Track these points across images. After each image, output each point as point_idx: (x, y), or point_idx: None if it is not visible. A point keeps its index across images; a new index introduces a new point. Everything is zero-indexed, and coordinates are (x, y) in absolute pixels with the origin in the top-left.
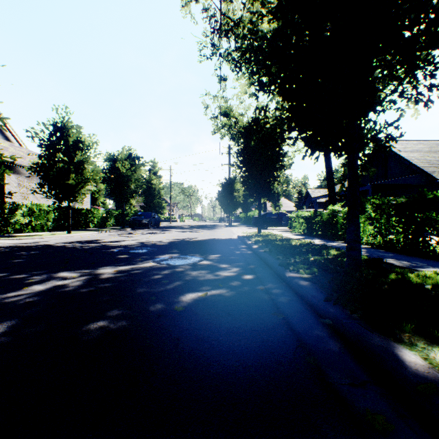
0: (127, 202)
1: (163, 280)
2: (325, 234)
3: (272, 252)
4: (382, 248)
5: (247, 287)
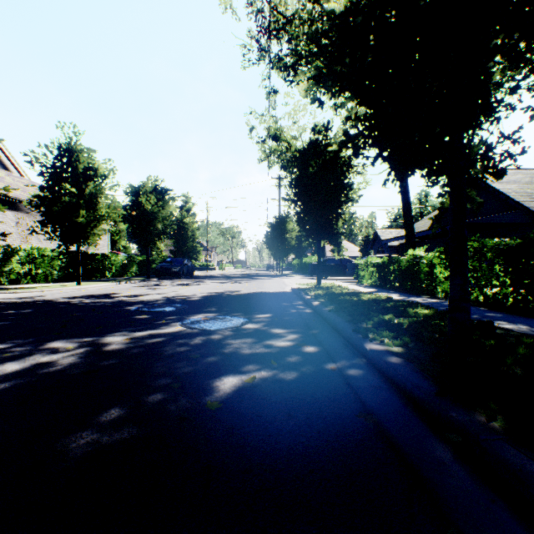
0: (153, 245)
1: (193, 353)
2: (403, 287)
3: (340, 311)
4: (482, 305)
5: (313, 366)
